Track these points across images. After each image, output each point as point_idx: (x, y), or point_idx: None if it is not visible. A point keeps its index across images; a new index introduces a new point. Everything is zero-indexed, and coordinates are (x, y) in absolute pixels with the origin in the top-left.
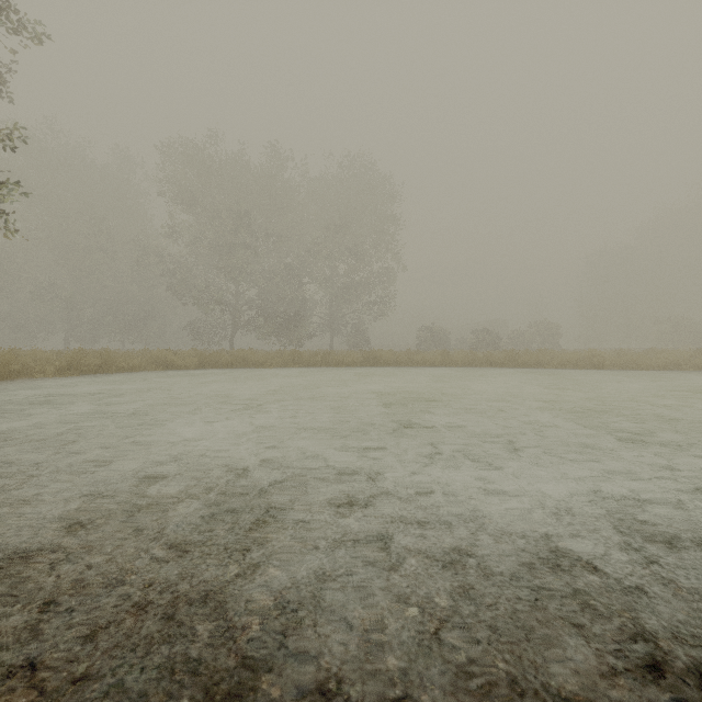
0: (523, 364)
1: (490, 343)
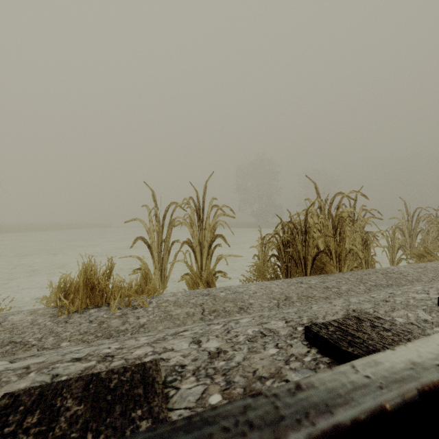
0: None
1: None
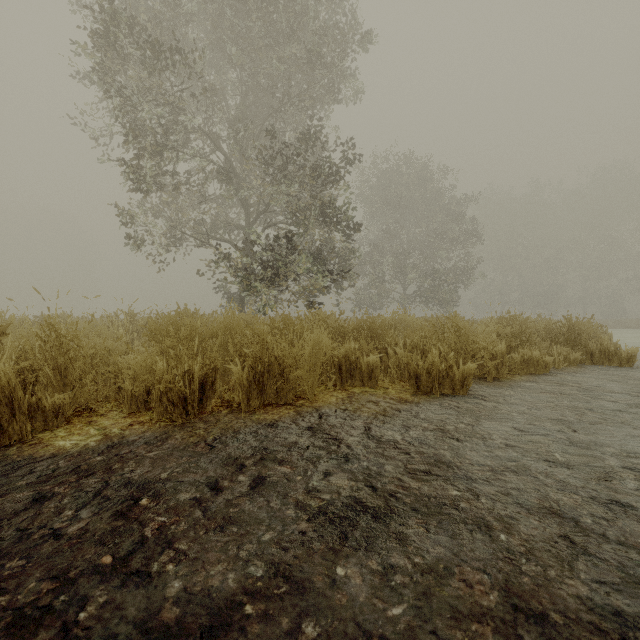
0: None
1: None
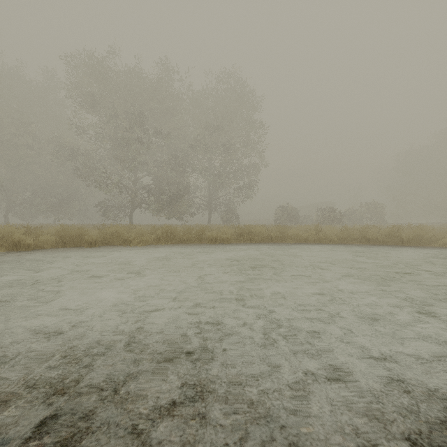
0: (407, 242)
1: (334, 219)
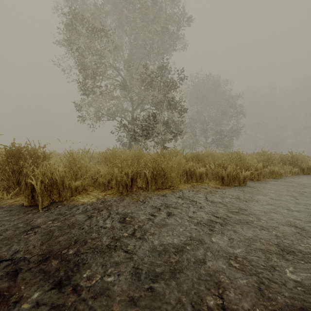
0: None
1: None
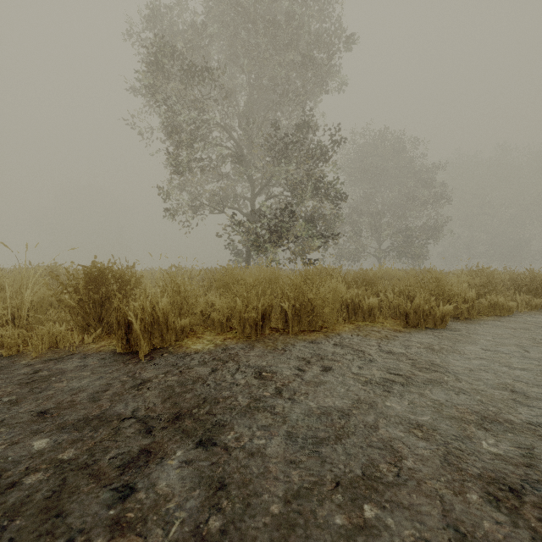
0: None
1: None
